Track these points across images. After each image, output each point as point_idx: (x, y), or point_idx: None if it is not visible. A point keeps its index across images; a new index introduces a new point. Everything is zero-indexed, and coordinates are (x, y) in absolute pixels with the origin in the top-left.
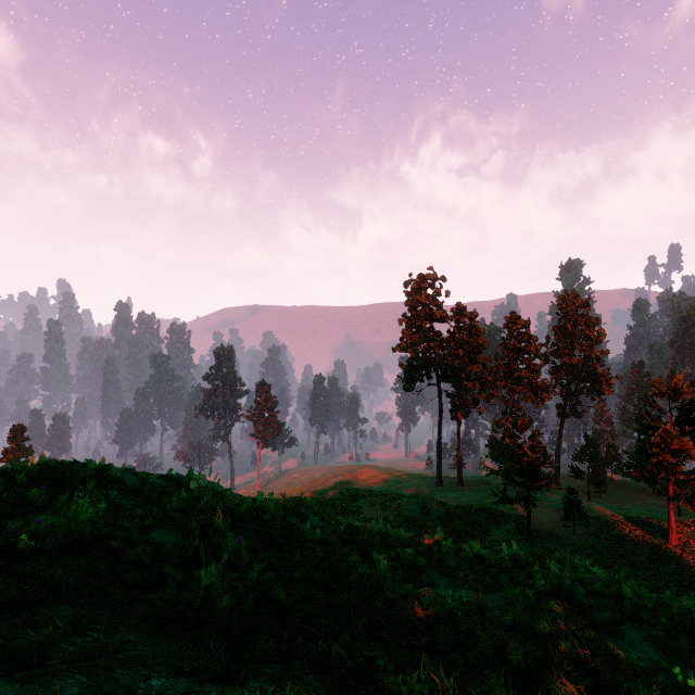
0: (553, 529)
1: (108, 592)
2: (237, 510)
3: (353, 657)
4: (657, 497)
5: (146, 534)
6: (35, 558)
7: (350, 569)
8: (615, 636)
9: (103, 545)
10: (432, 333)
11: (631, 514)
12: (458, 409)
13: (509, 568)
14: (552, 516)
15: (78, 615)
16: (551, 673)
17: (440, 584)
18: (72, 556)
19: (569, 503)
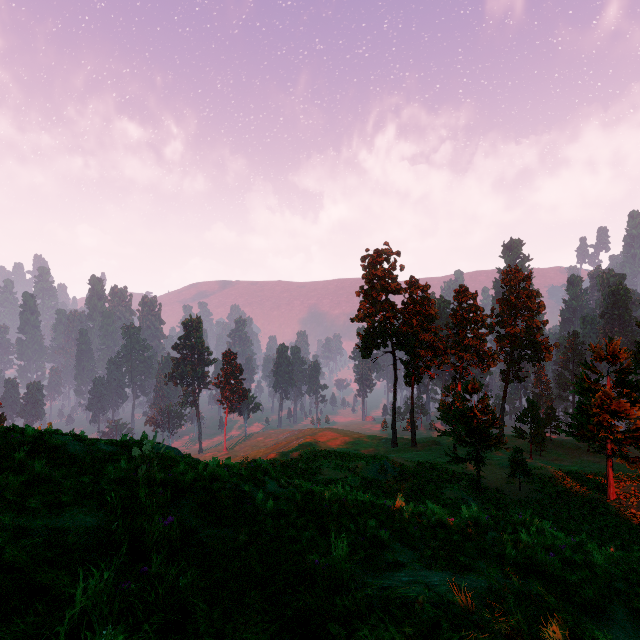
0: (500, 486)
1: None
2: (181, 480)
3: None
4: (591, 455)
5: (56, 515)
6: None
7: (303, 550)
8: (605, 621)
9: None
10: (388, 305)
11: (571, 470)
12: (412, 375)
13: (474, 534)
14: (499, 474)
15: None
16: None
17: (407, 564)
18: None
19: (515, 461)
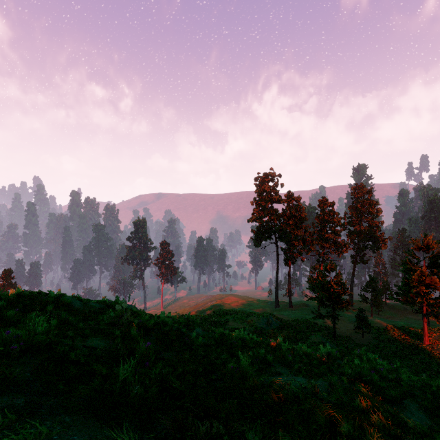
0: (349, 334)
1: (53, 383)
2: (147, 324)
3: (229, 433)
4: (414, 314)
5: (84, 341)
6: (0, 360)
7: (222, 363)
8: (400, 408)
9: (54, 349)
10: (272, 210)
11: (399, 325)
12: (289, 259)
13: (326, 361)
14: (348, 326)
15: (29, 401)
16: (366, 439)
17: (283, 373)
18: (29, 357)
19: (360, 318)
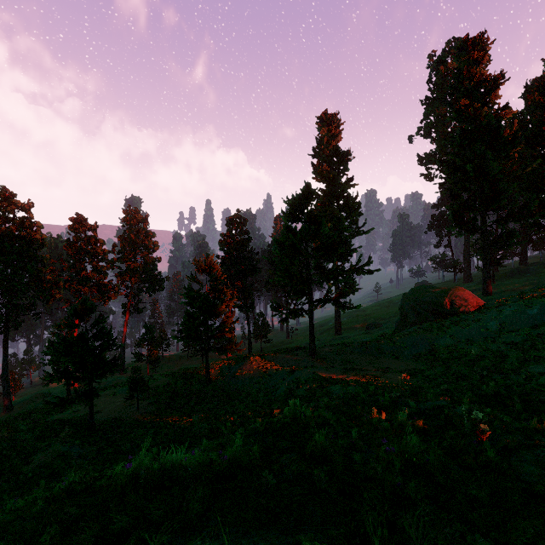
0: (119, 413)
1: None
2: None
3: None
4: (190, 360)
5: None
6: None
7: None
8: None
9: None
10: None
11: (180, 374)
12: (5, 318)
13: None
14: (118, 401)
15: None
16: None
17: None
18: None
19: (134, 382)
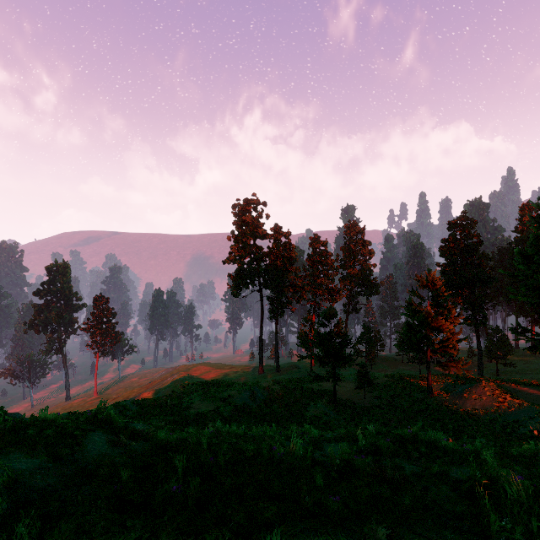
0: (350, 397)
1: None
2: None
3: None
4: (405, 364)
5: None
6: None
7: None
8: None
9: None
10: (256, 248)
11: (399, 378)
12: (276, 310)
13: (399, 478)
14: (347, 387)
15: None
16: None
17: None
18: None
19: (361, 375)
